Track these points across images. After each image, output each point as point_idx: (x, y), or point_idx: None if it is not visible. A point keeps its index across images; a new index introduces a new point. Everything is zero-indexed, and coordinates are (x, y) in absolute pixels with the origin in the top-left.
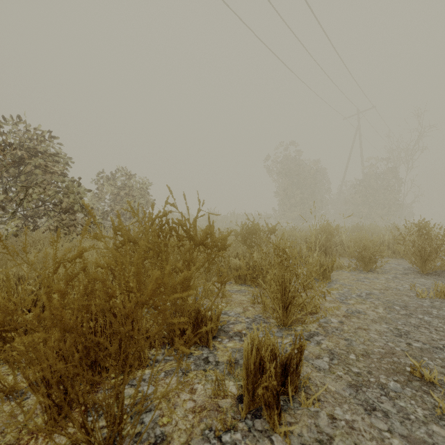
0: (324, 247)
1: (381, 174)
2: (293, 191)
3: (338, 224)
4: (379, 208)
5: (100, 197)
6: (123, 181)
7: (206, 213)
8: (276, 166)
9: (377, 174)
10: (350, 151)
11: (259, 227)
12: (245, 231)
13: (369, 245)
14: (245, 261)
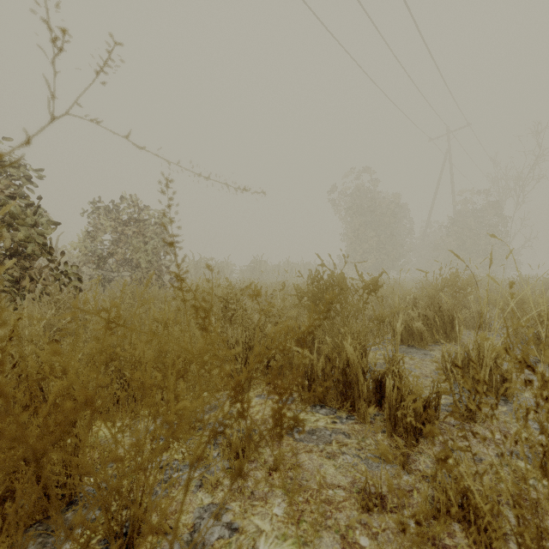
0: (450, 314)
1: (481, 211)
2: (365, 233)
3: (472, 276)
4: (479, 255)
5: (93, 236)
6: (130, 214)
7: (252, 262)
8: (342, 201)
9: (476, 210)
10: (438, 182)
11: (344, 279)
12: (317, 287)
13: (532, 311)
14: (324, 353)
